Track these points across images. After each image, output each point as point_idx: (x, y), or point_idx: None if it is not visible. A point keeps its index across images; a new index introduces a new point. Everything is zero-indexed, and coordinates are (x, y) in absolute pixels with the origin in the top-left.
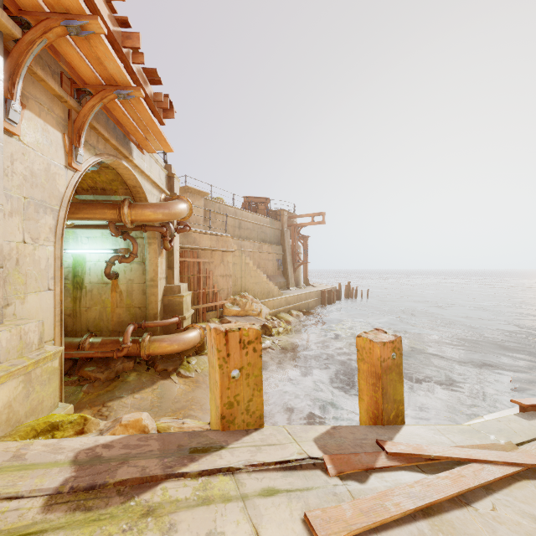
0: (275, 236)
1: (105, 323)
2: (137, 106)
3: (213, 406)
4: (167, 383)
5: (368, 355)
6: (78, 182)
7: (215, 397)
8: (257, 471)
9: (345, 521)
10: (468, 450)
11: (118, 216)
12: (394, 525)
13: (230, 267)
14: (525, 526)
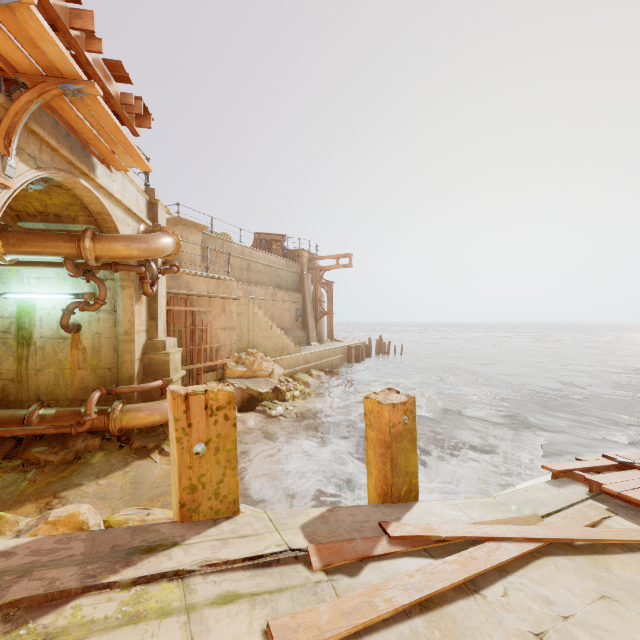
0: (292, 281)
1: (63, 390)
2: (95, 108)
3: (173, 491)
4: (144, 463)
5: (377, 420)
6: (7, 202)
7: (175, 479)
8: (217, 573)
9: (318, 627)
10: (485, 527)
11: (77, 251)
12: (382, 626)
13: (234, 318)
14: (536, 612)
